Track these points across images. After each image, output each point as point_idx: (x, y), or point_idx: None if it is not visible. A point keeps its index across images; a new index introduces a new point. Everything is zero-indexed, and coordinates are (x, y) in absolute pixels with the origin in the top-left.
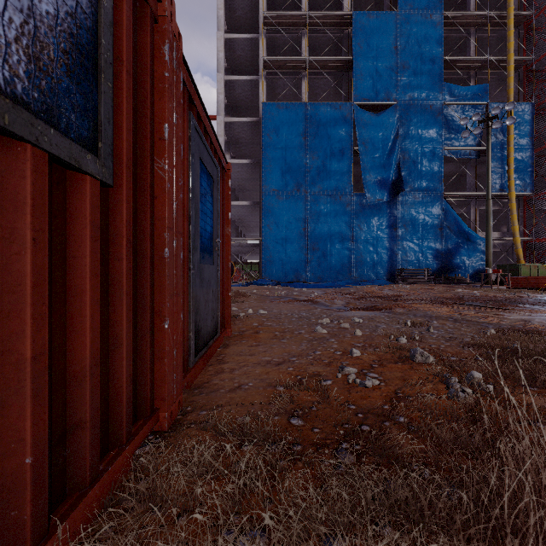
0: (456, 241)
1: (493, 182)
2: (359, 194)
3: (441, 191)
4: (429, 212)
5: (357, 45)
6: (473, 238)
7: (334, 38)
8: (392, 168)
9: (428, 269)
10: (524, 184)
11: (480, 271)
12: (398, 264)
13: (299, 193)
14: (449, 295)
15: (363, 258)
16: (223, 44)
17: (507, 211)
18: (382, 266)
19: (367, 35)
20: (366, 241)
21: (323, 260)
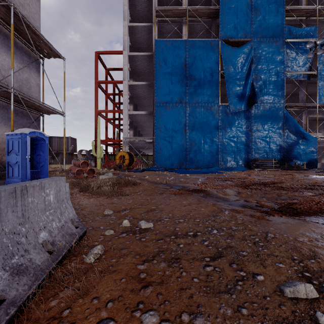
0: (294, 139)
1: (321, 96)
2: (224, 105)
3: (283, 103)
4: (274, 118)
5: None
6: (306, 137)
7: None
8: (248, 86)
9: (275, 159)
10: None
11: (311, 161)
12: (252, 156)
13: (181, 104)
14: (321, 182)
15: (227, 151)
16: (127, 1)
17: None
18: (241, 157)
19: None
20: (229, 138)
21: (198, 153)
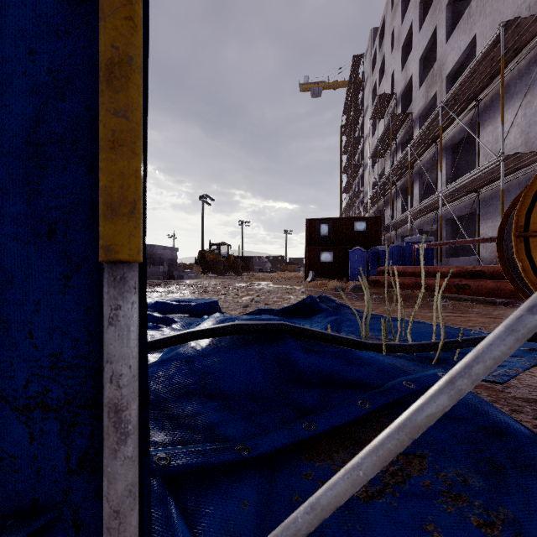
0: None
1: None
2: None
3: None
4: None
5: None
6: None
7: None
8: None
9: None
10: None
11: None
12: None
13: None
14: None
15: None
16: None
17: None
18: None
19: None
20: None
21: None
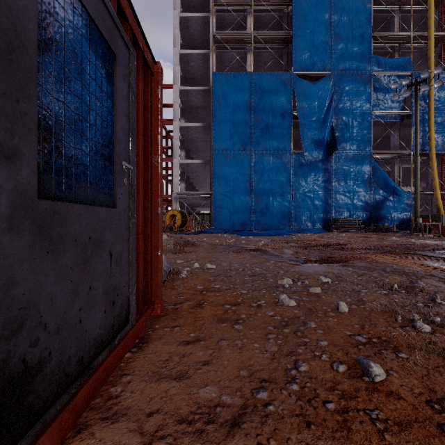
0: (383, 195)
1: None
2: (298, 153)
3: (370, 150)
4: (359, 169)
5: (296, 22)
6: (398, 192)
7: (276, 17)
8: (327, 130)
9: (359, 219)
10: (442, 144)
11: (404, 221)
12: (332, 215)
13: (244, 152)
14: (390, 244)
15: (301, 210)
16: (179, 22)
17: (427, 168)
18: (318, 216)
19: (305, 13)
20: (304, 194)
21: (266, 211)
